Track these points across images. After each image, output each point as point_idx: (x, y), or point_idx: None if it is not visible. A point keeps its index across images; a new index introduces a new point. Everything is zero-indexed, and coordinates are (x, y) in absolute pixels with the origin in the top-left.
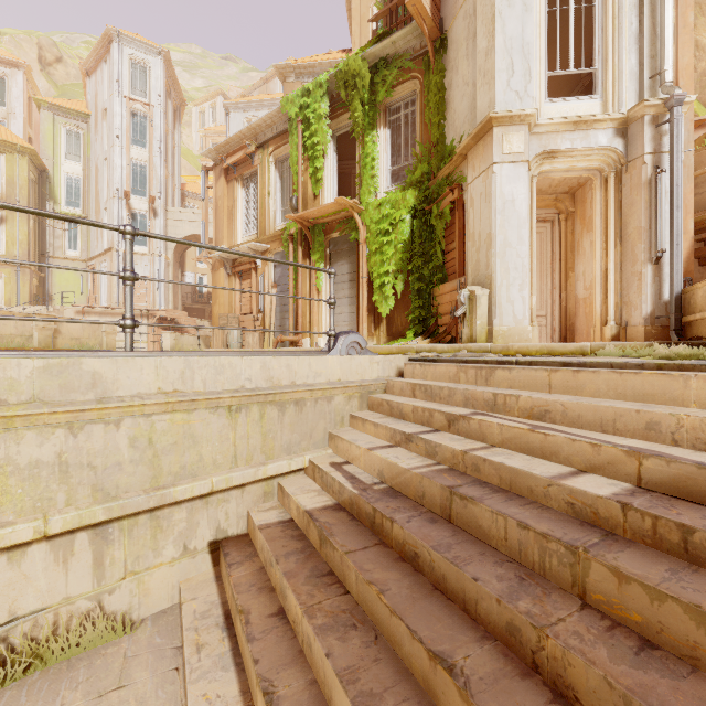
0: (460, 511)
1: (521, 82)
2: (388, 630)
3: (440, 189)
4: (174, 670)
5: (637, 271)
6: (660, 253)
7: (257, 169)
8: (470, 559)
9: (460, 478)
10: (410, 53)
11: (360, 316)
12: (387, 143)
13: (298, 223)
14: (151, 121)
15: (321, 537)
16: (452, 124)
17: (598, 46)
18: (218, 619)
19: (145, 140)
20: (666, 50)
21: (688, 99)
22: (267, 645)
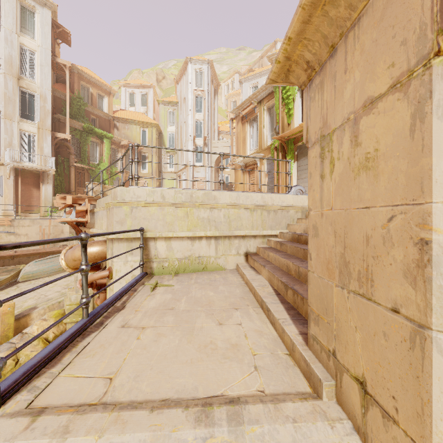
0: None
1: None
2: (296, 253)
3: None
4: (238, 275)
5: None
6: None
7: (257, 114)
8: None
9: None
10: None
11: None
12: None
13: (279, 140)
14: (204, 99)
15: (280, 244)
16: None
17: None
18: (249, 266)
19: (201, 109)
20: None
21: None
22: (263, 262)
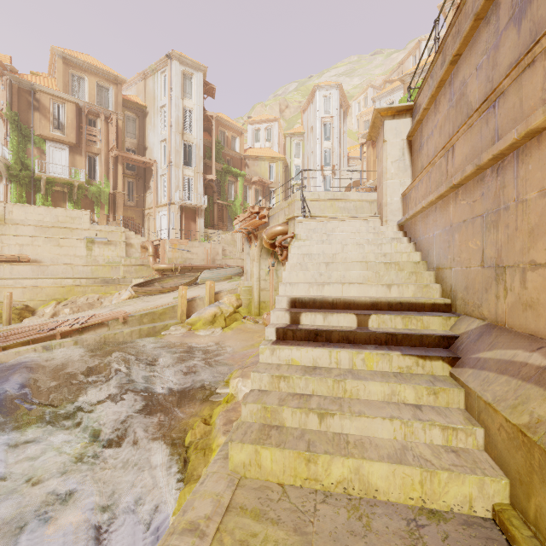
0: None
1: None
2: None
3: None
4: None
5: None
6: None
7: None
8: None
9: None
10: None
11: None
12: None
13: None
14: (333, 125)
15: None
16: None
17: None
18: None
19: (329, 136)
20: None
21: None
22: None
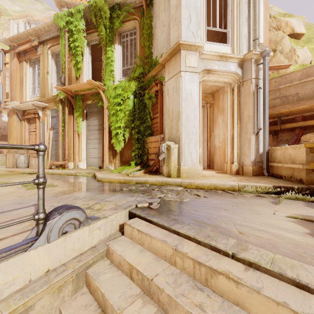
0: None
1: (195, 27)
2: None
3: (150, 83)
4: None
5: (248, 138)
6: (259, 129)
7: (40, 56)
8: None
9: None
10: (133, 4)
11: (104, 151)
12: (120, 54)
13: (64, 92)
14: None
15: None
16: (156, 47)
17: (229, 19)
18: None
19: None
20: (261, 27)
21: (270, 54)
22: None
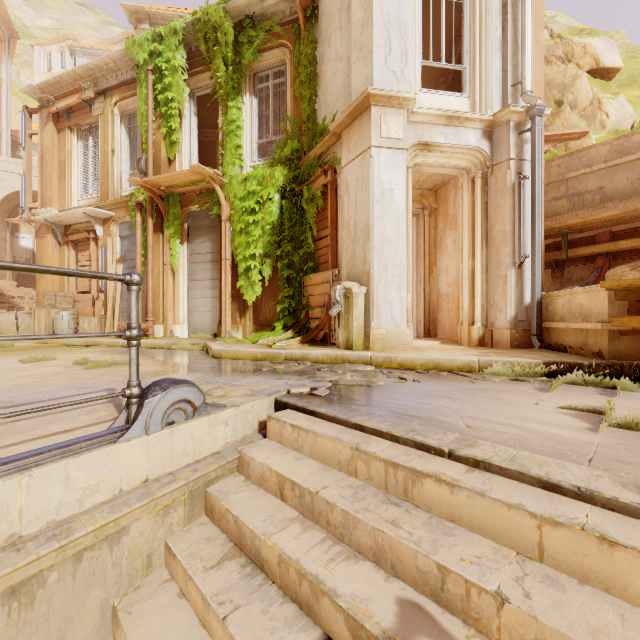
0: None
1: (398, 62)
2: None
3: (312, 169)
4: None
5: (502, 274)
6: (523, 258)
7: (98, 120)
8: None
9: None
10: (279, 17)
11: (222, 302)
12: (254, 113)
13: (146, 189)
14: None
15: None
16: (324, 100)
17: (467, 45)
18: None
19: None
20: (527, 60)
21: (545, 112)
22: None
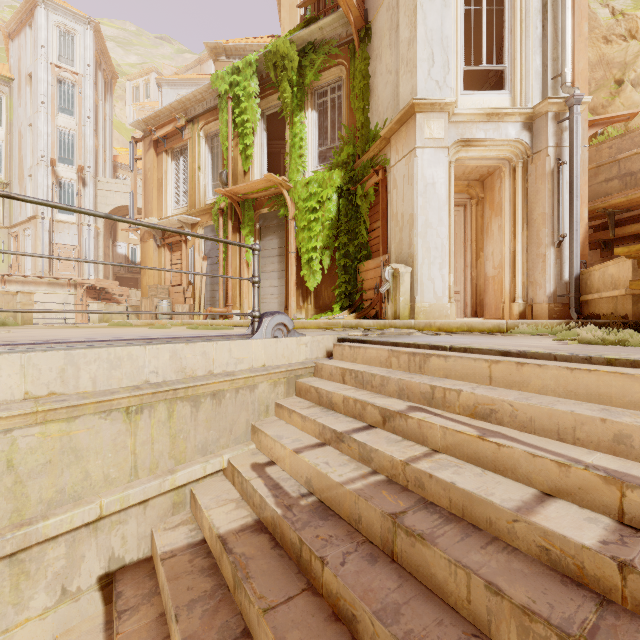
0: (406, 549)
1: (440, 72)
2: None
3: (365, 170)
4: None
5: (541, 254)
6: (561, 237)
7: (187, 143)
8: (426, 637)
9: (402, 497)
10: (337, 40)
11: (288, 289)
12: (315, 125)
13: (228, 197)
14: (80, 90)
15: (235, 578)
16: (376, 109)
17: (507, 46)
18: None
19: (73, 109)
20: (567, 54)
21: (585, 100)
22: None
